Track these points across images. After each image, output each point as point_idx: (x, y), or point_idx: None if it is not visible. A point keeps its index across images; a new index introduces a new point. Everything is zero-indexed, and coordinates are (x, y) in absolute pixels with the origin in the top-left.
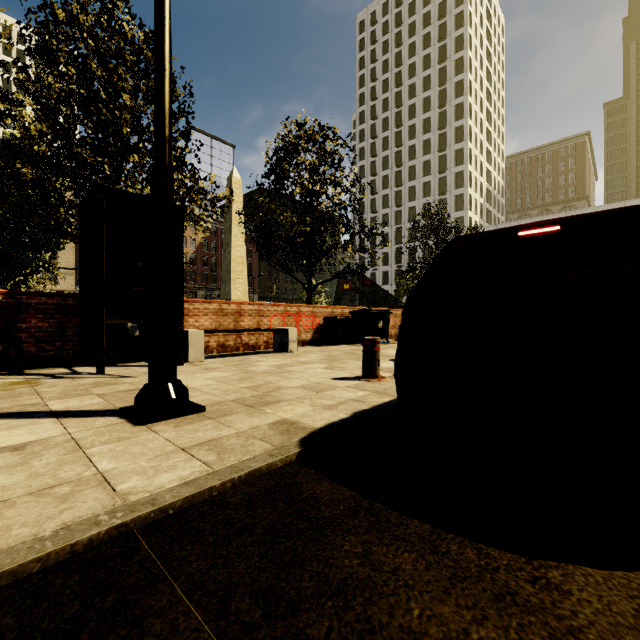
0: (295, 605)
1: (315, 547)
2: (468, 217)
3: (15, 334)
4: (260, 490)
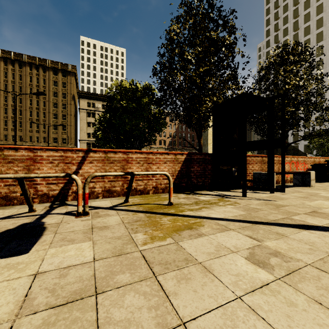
0: None
1: None
2: None
3: (189, 173)
4: None
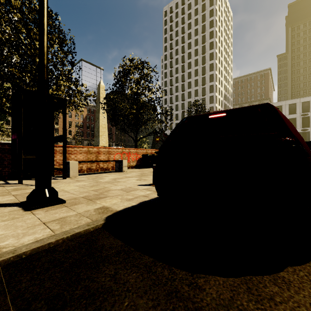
0: (66, 303)
1: (90, 272)
2: (215, 106)
3: None
4: (76, 243)
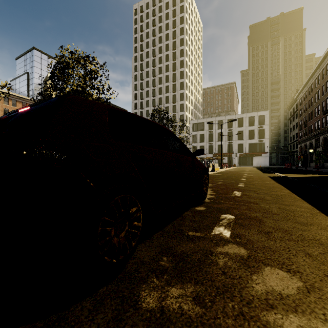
0: None
1: None
2: (186, 115)
3: None
4: None
